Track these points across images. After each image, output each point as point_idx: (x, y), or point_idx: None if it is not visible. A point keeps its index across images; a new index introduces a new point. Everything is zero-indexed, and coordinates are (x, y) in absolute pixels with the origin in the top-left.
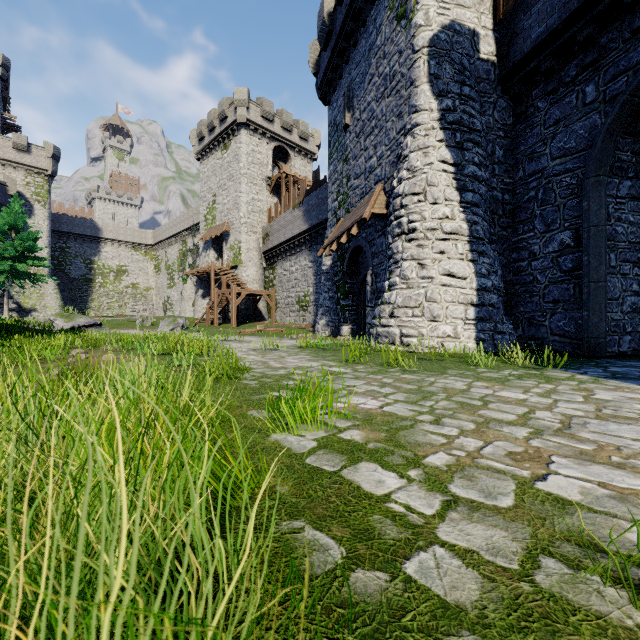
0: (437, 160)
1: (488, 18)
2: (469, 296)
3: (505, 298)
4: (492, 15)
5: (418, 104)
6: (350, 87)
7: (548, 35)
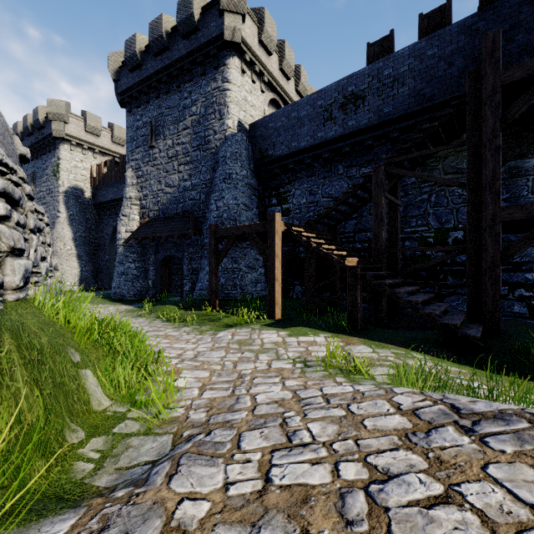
0: (66, 231)
1: (89, 185)
2: (77, 273)
3: (96, 272)
4: (90, 184)
5: (60, 210)
6: (34, 173)
7: (102, 202)
